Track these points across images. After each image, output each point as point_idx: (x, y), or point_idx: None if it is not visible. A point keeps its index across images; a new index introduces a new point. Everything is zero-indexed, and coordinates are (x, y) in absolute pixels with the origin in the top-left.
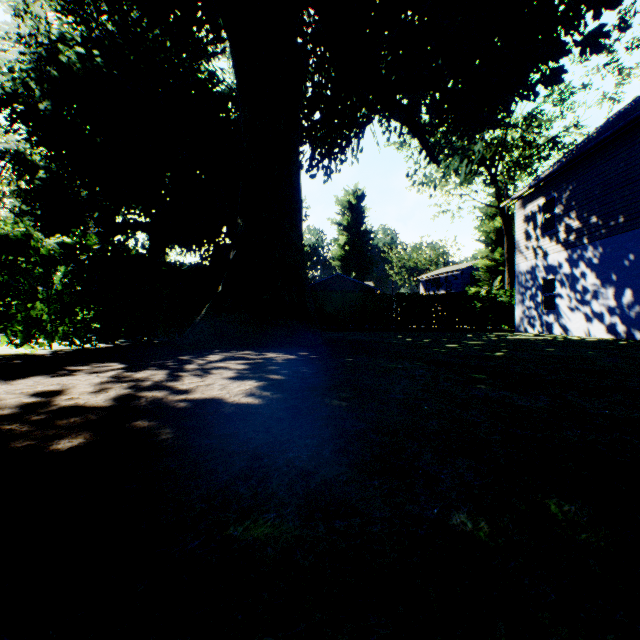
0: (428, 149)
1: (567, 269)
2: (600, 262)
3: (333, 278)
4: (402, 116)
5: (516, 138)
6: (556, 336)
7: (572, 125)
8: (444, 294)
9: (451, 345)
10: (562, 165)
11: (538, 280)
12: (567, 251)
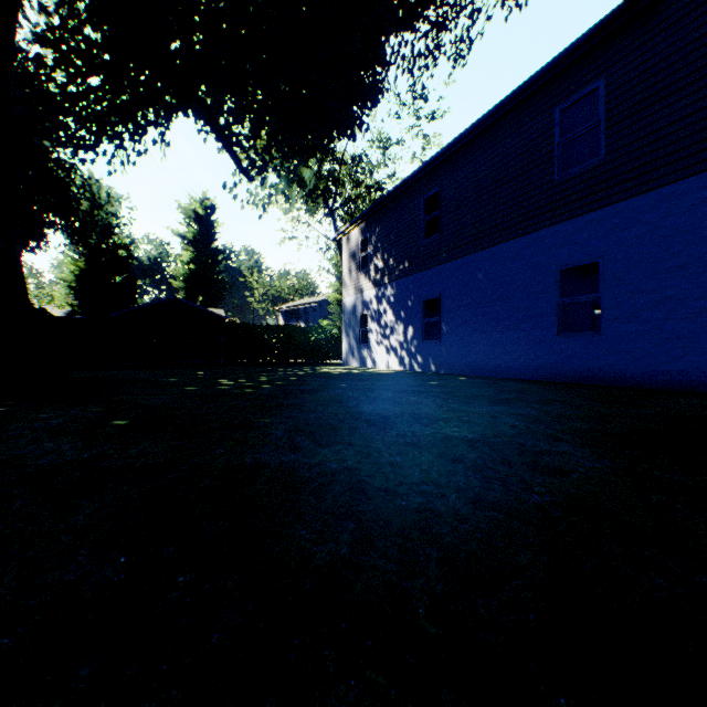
0: (238, 161)
1: (376, 306)
2: (395, 301)
3: (168, 301)
4: (204, 114)
5: (346, 175)
6: (364, 369)
7: (391, 175)
8: (278, 326)
9: (226, 382)
10: (371, 208)
11: (358, 315)
12: (376, 289)
